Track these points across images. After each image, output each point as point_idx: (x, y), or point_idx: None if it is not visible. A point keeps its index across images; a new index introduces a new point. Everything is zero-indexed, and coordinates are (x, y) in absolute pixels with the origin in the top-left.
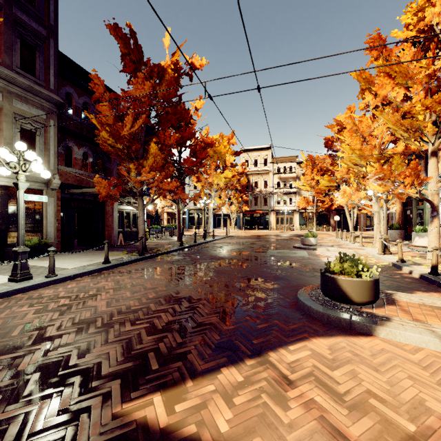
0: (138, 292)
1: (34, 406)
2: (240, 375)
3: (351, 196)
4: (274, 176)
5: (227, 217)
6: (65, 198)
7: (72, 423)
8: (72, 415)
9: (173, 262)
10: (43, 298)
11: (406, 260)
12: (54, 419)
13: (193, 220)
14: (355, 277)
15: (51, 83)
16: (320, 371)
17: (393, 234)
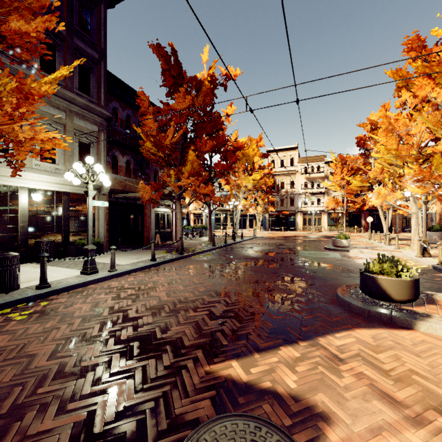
0: (189, 286)
1: (146, 362)
2: (297, 352)
3: (386, 197)
4: (301, 176)
5: (253, 218)
6: (111, 202)
7: (178, 374)
8: (175, 369)
9: (210, 261)
10: (113, 288)
11: None
12: (164, 371)
13: (219, 220)
14: (394, 277)
15: (102, 100)
16: (365, 353)
17: (433, 236)
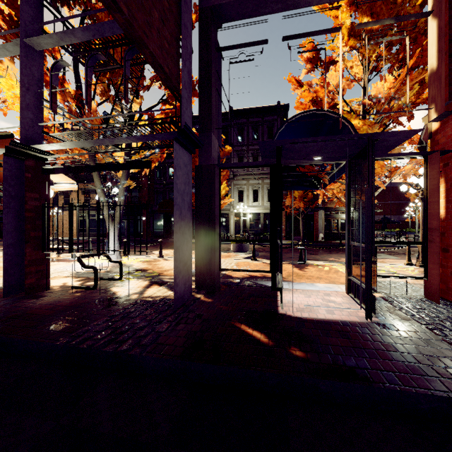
0: None
1: None
2: None
3: None
4: None
5: None
6: (288, 214)
7: None
8: None
9: None
10: None
11: None
12: None
13: None
14: (235, 243)
15: None
16: None
17: None
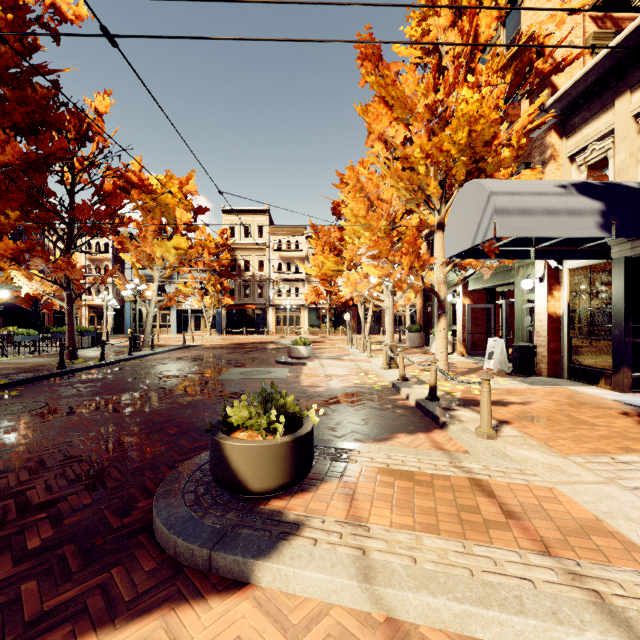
0: None
1: None
2: None
3: (357, 285)
4: (274, 254)
5: (201, 314)
6: None
7: None
8: None
9: None
10: None
11: (411, 376)
12: None
13: (141, 319)
14: (264, 435)
15: None
16: None
17: (413, 338)
